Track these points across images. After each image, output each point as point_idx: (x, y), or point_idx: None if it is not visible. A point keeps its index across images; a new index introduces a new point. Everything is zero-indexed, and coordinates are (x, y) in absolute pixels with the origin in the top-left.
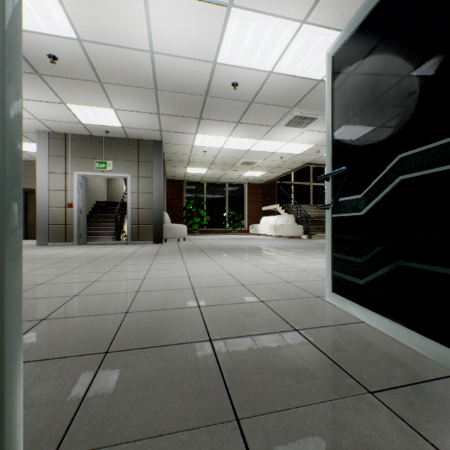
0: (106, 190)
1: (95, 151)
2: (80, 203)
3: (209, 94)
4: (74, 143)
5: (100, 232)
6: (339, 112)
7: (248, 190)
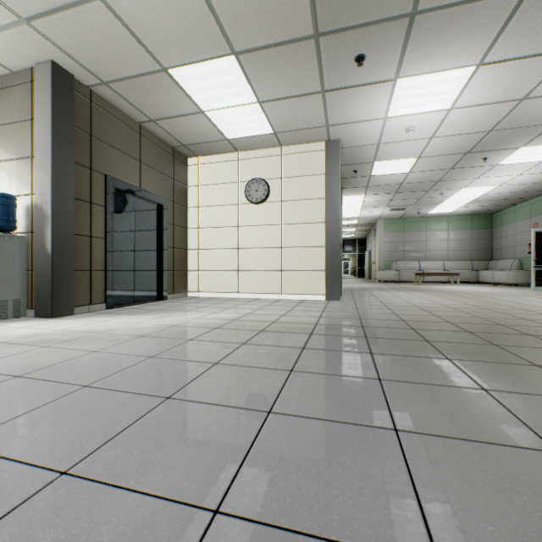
0: None
1: None
2: None
3: (430, 191)
4: None
5: None
6: (537, 245)
7: None
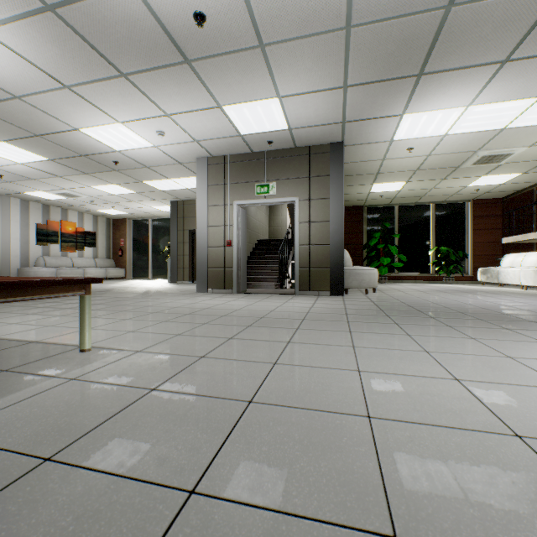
0: (267, 226)
1: (255, 172)
2: (239, 241)
3: None
4: (232, 166)
5: (262, 277)
6: None
7: (473, 212)
